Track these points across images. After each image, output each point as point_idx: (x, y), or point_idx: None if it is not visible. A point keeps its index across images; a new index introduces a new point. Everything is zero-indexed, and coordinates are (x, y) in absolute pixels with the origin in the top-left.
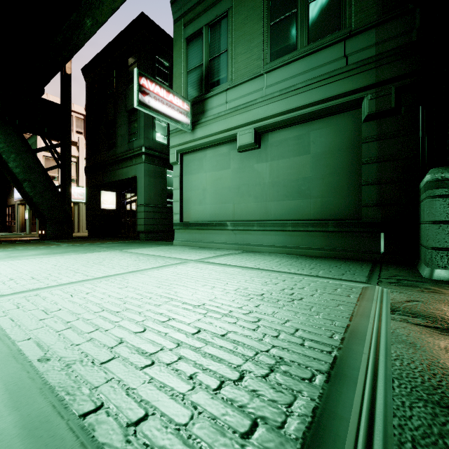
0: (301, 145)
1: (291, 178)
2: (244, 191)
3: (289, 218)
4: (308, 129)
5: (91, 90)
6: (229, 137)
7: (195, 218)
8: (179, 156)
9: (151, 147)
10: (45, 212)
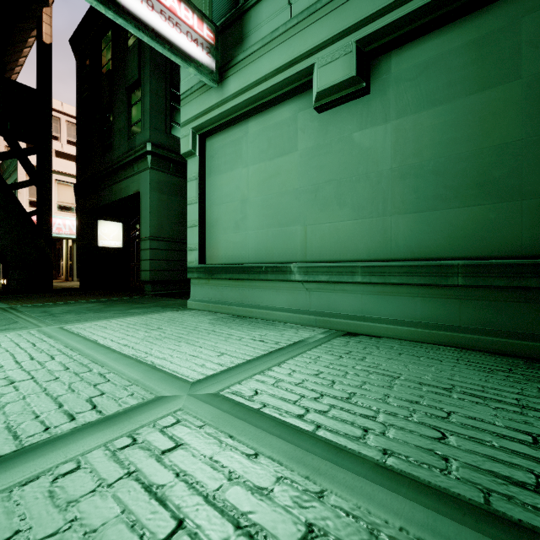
0: (489, 61)
1: (457, 152)
2: (329, 197)
3: (450, 254)
4: (513, 12)
5: (82, 69)
6: (296, 79)
7: (227, 257)
8: (198, 139)
9: (162, 144)
10: (7, 252)
